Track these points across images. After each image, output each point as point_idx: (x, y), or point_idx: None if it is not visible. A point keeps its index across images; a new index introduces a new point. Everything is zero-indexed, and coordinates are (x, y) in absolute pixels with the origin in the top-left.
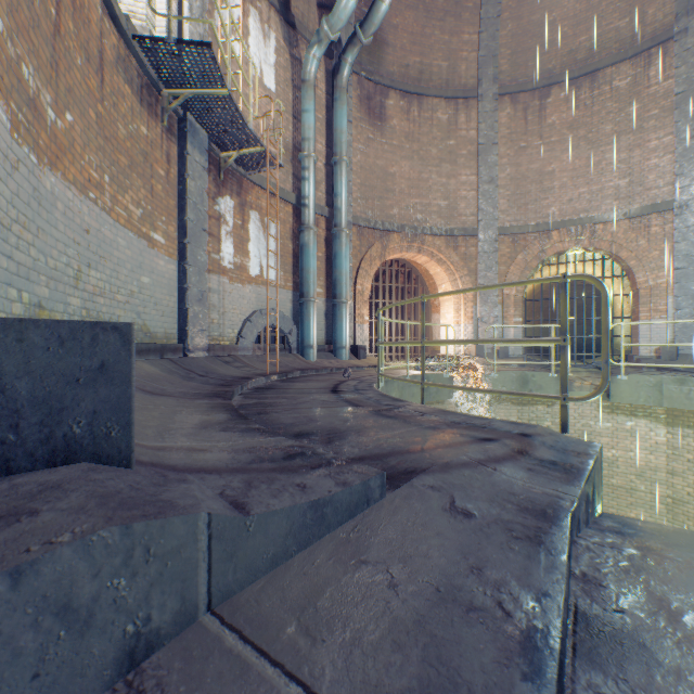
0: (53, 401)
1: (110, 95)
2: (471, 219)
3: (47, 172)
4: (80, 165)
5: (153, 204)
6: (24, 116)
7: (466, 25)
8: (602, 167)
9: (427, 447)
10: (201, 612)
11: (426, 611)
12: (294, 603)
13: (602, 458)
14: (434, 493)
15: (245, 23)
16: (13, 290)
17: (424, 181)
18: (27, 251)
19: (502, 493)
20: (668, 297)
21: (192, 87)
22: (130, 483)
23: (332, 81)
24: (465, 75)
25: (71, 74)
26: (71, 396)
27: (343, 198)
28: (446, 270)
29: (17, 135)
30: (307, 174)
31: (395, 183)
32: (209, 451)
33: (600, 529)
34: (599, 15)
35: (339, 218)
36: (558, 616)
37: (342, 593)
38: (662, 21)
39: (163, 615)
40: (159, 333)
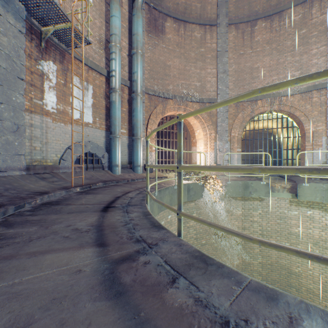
0: None
1: None
2: (213, 93)
3: None
4: None
5: None
6: None
7: None
8: (285, 65)
9: None
10: None
11: None
12: None
13: (292, 232)
14: None
15: None
16: None
17: (187, 71)
18: None
19: None
20: (323, 137)
21: None
22: None
23: (132, 6)
24: (210, 12)
25: None
26: None
27: (138, 75)
28: (199, 122)
29: None
30: (114, 57)
31: (170, 71)
32: None
33: None
34: None
35: (136, 87)
36: None
37: None
38: None
39: None
40: None
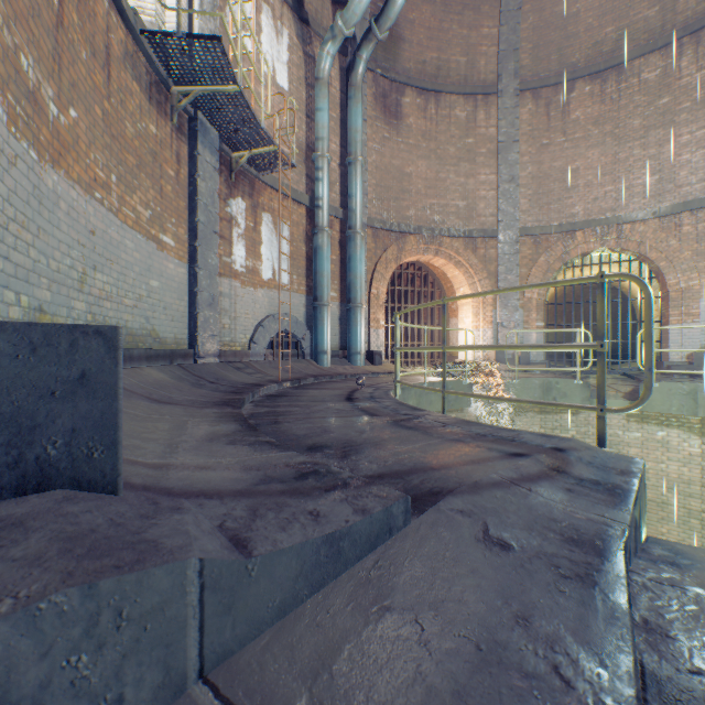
0: (23, 418)
1: (117, 92)
2: (490, 220)
3: (48, 170)
4: (85, 163)
5: (162, 205)
6: (22, 109)
7: (486, 18)
8: (629, 164)
9: (452, 463)
10: (190, 681)
11: (466, 678)
12: (305, 667)
13: None
14: (464, 520)
15: (257, 20)
16: (10, 292)
17: (441, 181)
18: (26, 251)
19: (541, 519)
20: (701, 300)
21: (202, 84)
22: (111, 515)
23: (346, 79)
24: (484, 70)
25: (75, 68)
26: (44, 412)
27: (357, 200)
28: (464, 273)
29: (15, 128)
30: (321, 174)
31: (411, 184)
32: (213, 469)
33: (651, 560)
34: (626, 4)
35: (354, 220)
36: (631, 688)
37: (362, 652)
38: (694, 8)
39: (139, 692)
40: (169, 338)
